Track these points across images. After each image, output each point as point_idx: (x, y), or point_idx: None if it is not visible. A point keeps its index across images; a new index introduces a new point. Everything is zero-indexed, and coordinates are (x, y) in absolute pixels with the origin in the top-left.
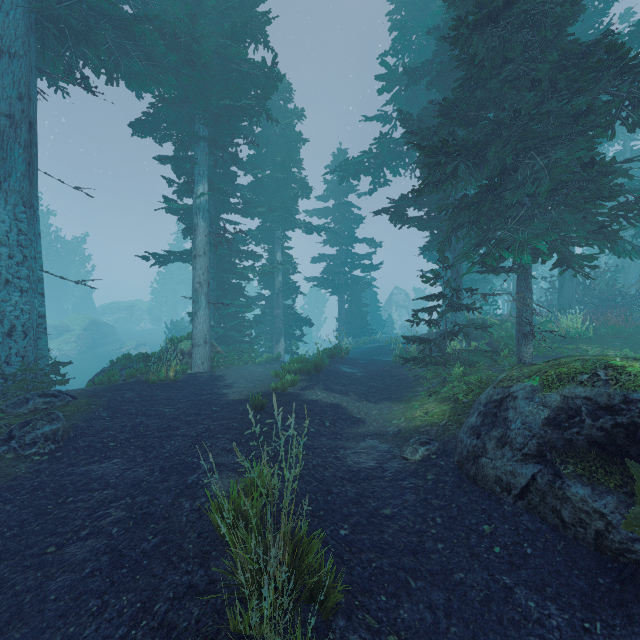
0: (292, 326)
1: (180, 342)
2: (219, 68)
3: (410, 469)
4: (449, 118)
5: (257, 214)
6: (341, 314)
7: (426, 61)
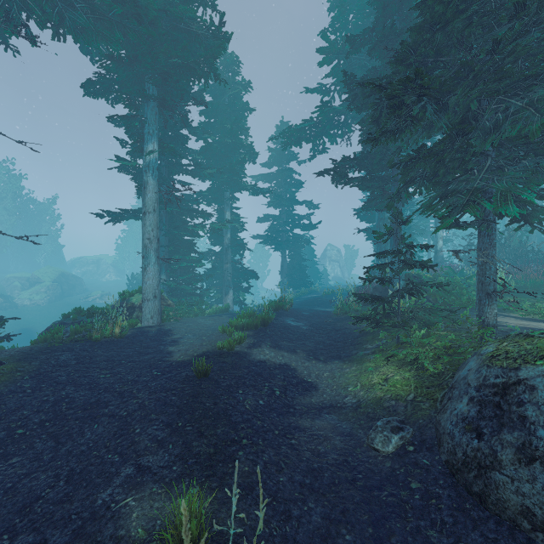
0: (240, 279)
1: (132, 296)
2: (168, 28)
3: (384, 468)
4: (406, 64)
5: (207, 175)
6: (283, 268)
7: (367, 29)
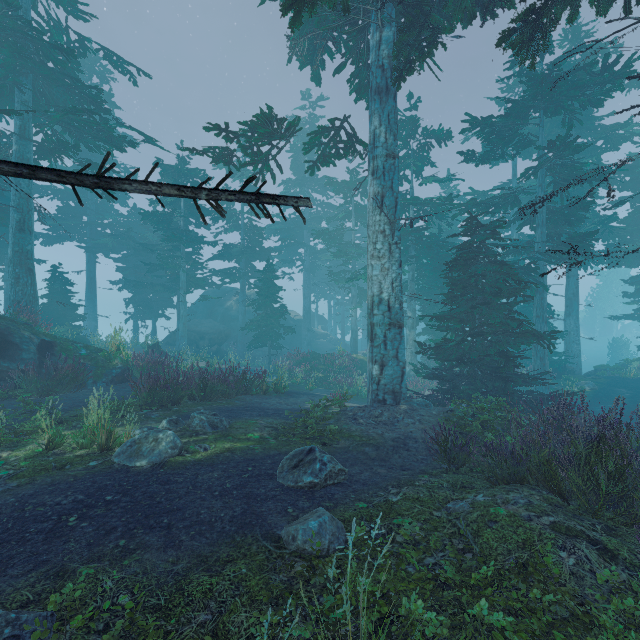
0: None
1: (632, 362)
2: None
3: None
4: None
5: None
6: None
7: None
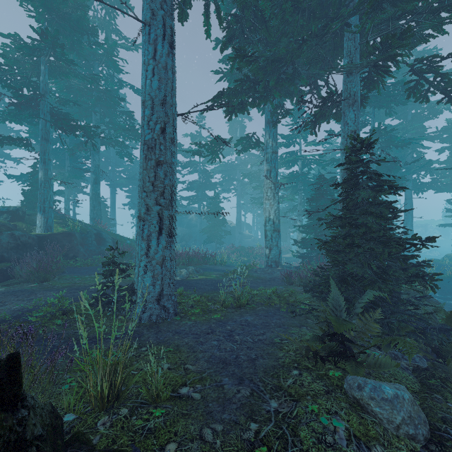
0: None
1: (451, 254)
2: None
3: None
4: None
5: None
6: None
7: None
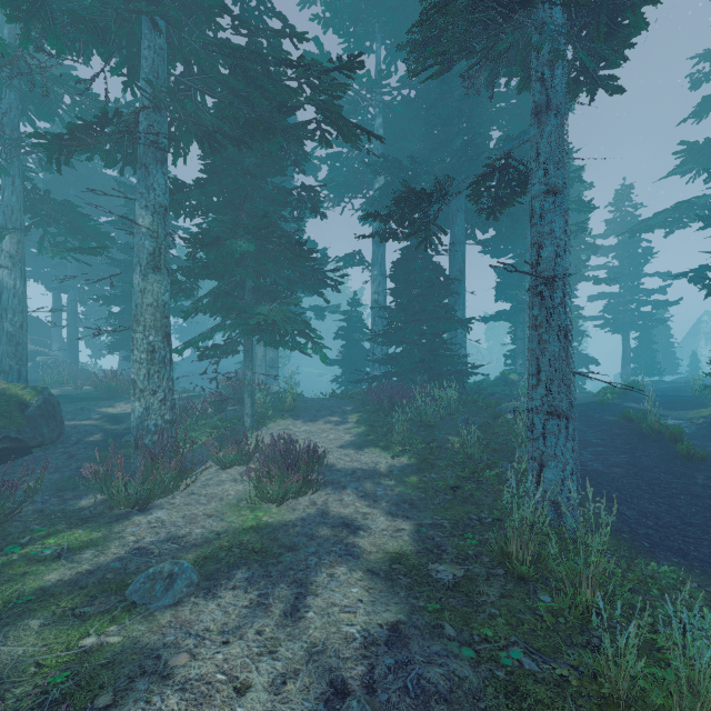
0: (578, 365)
1: (508, 374)
2: None
3: (694, 424)
4: None
5: None
6: (625, 353)
7: None
